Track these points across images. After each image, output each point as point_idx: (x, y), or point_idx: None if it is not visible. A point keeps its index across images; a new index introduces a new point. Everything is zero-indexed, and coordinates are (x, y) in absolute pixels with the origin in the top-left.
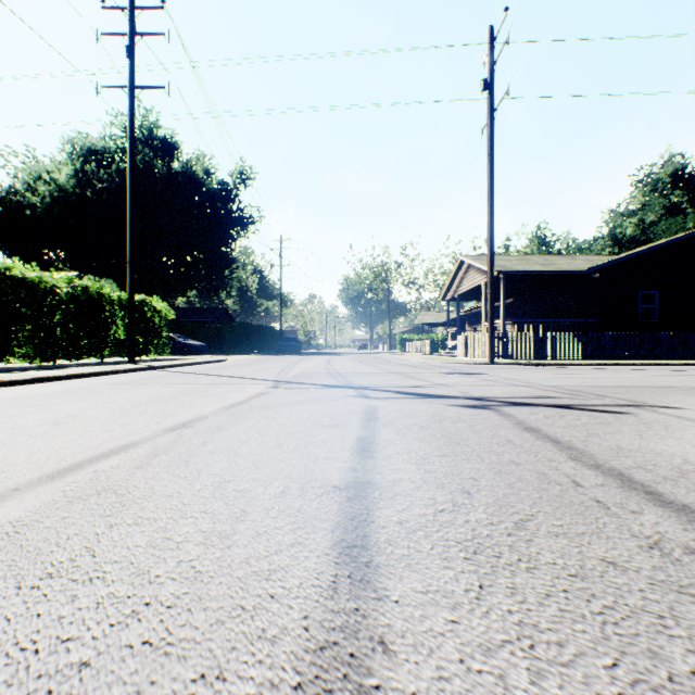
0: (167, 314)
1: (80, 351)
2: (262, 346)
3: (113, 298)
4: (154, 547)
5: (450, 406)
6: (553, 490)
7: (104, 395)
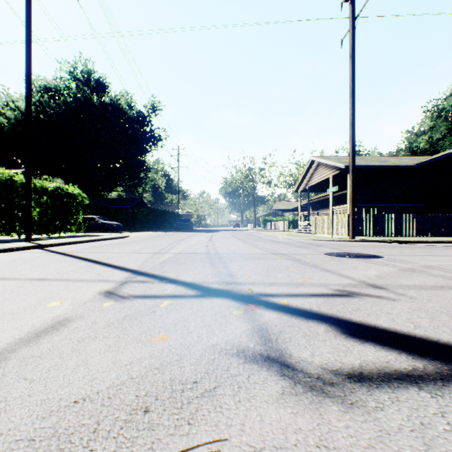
0: (83, 199)
1: None
2: (165, 225)
3: None
4: None
5: None
6: None
7: None
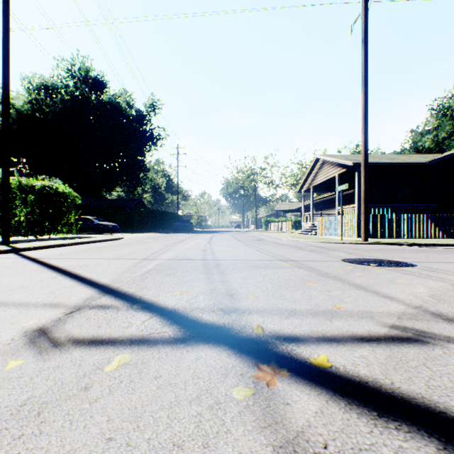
0: (75, 199)
1: None
2: (164, 226)
3: (13, 182)
4: None
5: None
6: None
7: None
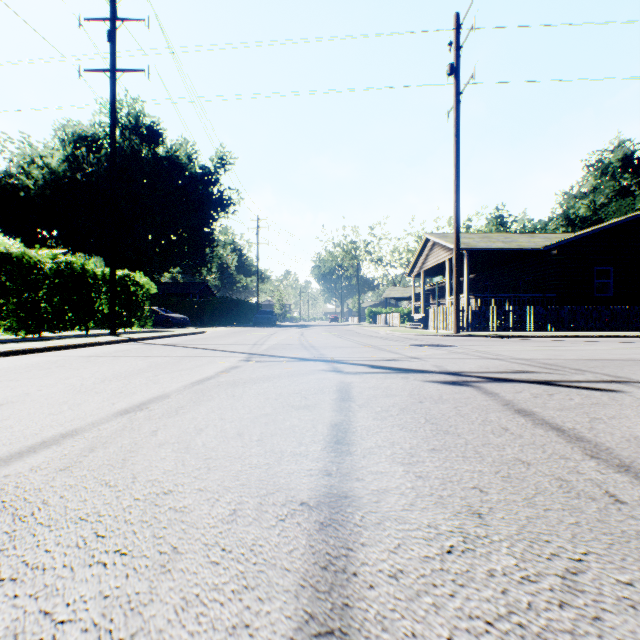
0: (150, 288)
1: (64, 323)
2: (240, 319)
3: (97, 273)
4: (15, 638)
5: (427, 383)
6: (589, 510)
7: (71, 369)
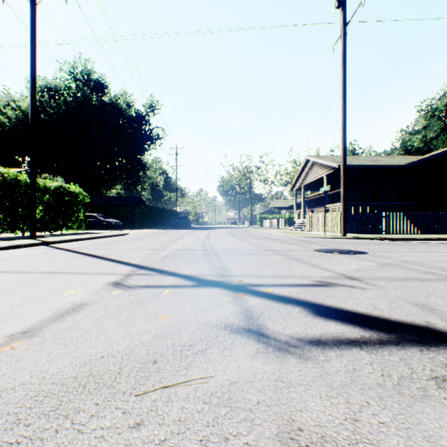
0: (84, 198)
1: None
2: (163, 223)
3: None
4: None
5: None
6: None
7: None
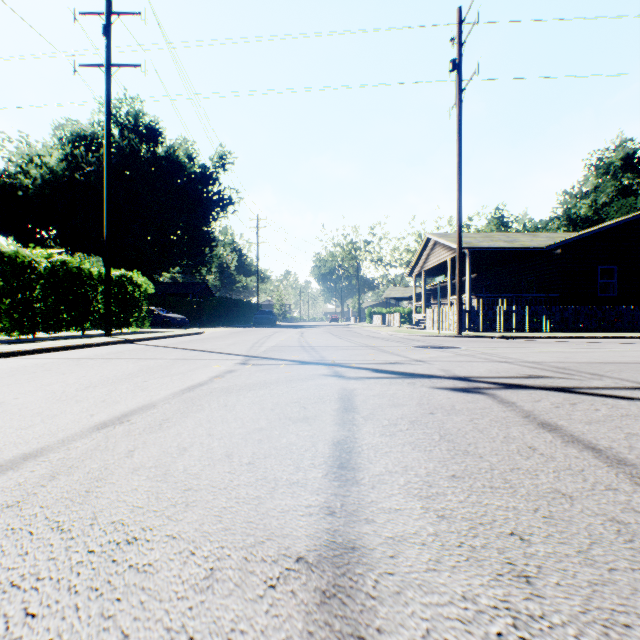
0: (148, 288)
1: (59, 324)
2: (240, 319)
3: (93, 272)
4: None
5: (436, 389)
6: None
7: (57, 374)
